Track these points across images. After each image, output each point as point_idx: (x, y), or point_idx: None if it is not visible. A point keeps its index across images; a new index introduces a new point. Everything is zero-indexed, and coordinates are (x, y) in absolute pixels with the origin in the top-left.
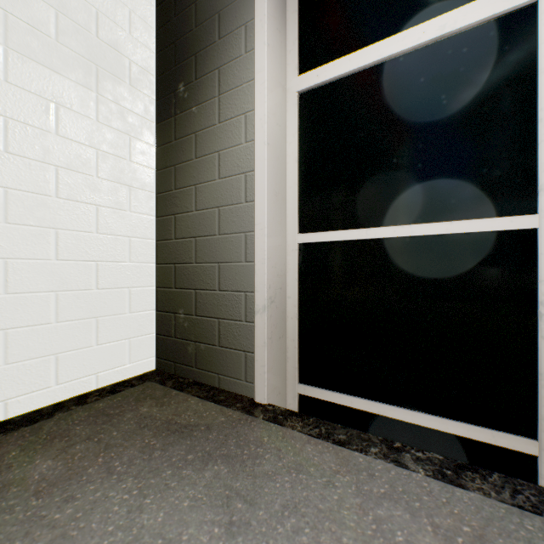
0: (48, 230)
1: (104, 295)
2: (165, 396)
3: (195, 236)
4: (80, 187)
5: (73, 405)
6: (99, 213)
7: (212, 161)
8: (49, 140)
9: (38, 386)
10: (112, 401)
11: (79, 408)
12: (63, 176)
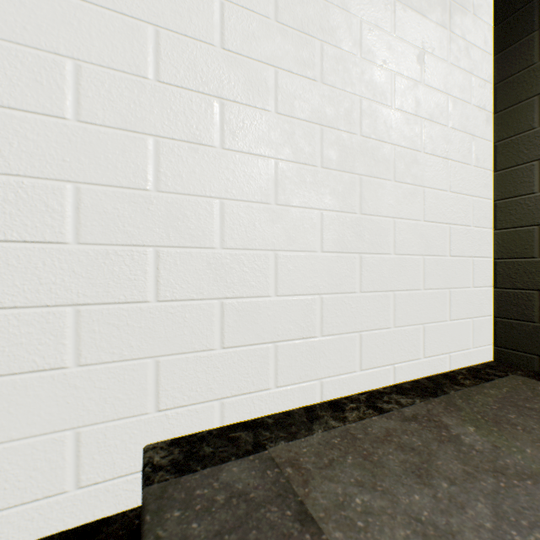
0: (418, 189)
1: (454, 263)
2: None
3: None
4: (437, 140)
5: (452, 385)
6: (450, 169)
7: None
8: (418, 91)
9: (411, 355)
10: (501, 390)
11: (466, 389)
12: (426, 129)
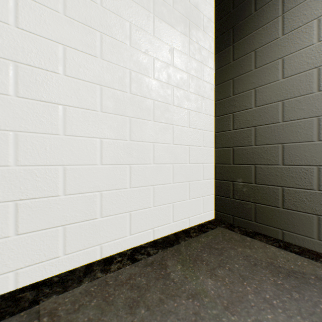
0: (169, 126)
1: (192, 167)
2: (244, 240)
3: (254, 126)
4: (182, 98)
5: (185, 237)
6: (189, 115)
7: (273, 66)
8: (170, 70)
9: (165, 221)
10: (208, 238)
11: (191, 239)
12: (175, 91)
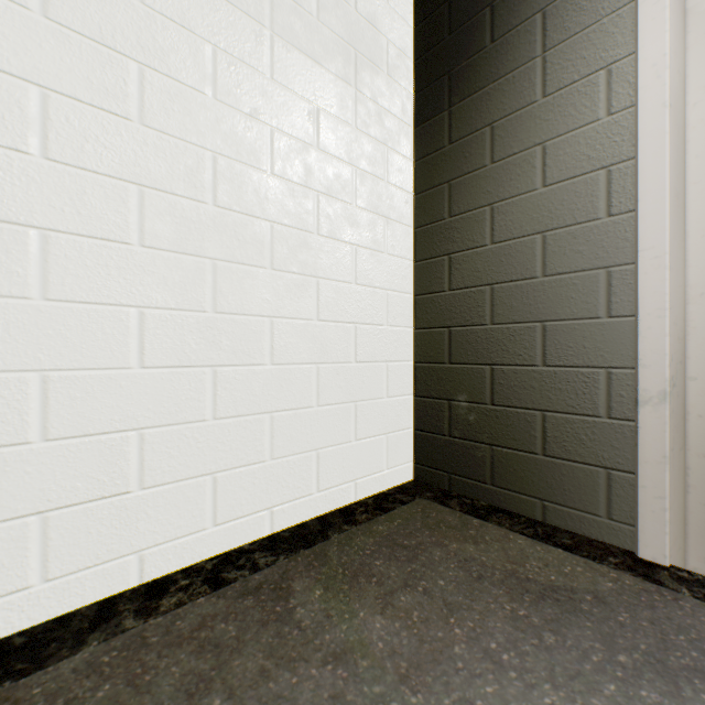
0: (310, 280)
1: (362, 371)
2: (466, 526)
3: (489, 283)
4: (339, 220)
5: (343, 524)
6: (356, 256)
7: (526, 161)
8: (310, 156)
9: (300, 491)
10: (393, 524)
11: (354, 529)
12: (323, 205)
